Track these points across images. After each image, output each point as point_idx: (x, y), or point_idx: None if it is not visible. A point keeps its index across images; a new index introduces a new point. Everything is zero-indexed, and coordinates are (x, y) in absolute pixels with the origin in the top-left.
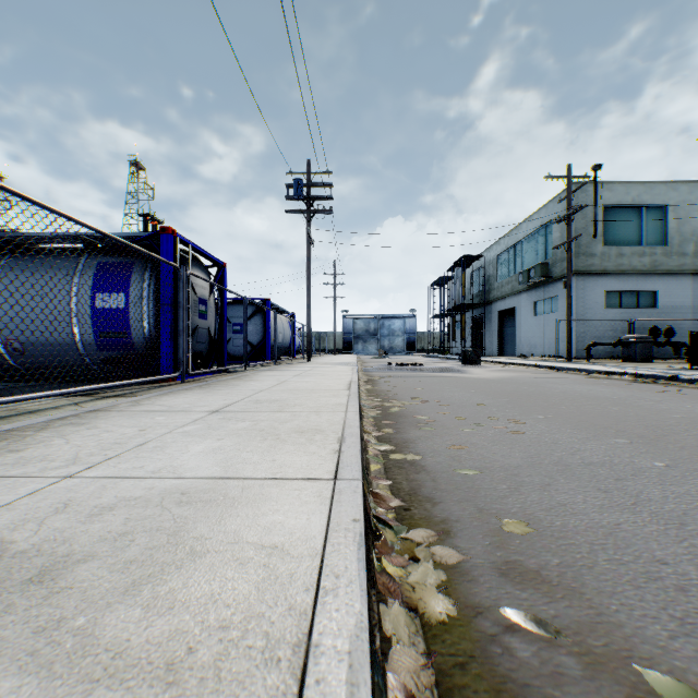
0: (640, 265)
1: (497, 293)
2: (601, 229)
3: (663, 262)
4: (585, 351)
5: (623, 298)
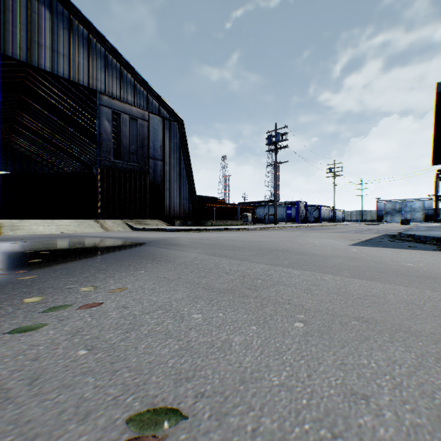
0: None
1: None
2: None
3: None
4: None
5: None
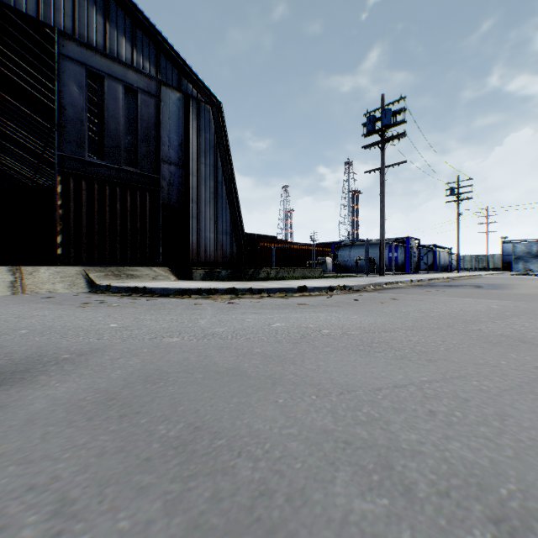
0: None
1: None
2: None
3: None
4: None
5: None
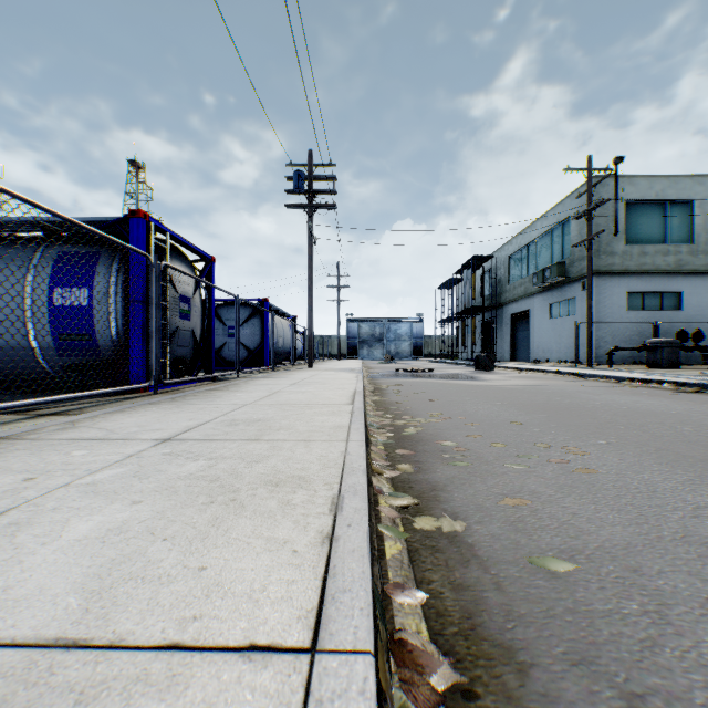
0: (664, 264)
1: (509, 296)
2: (622, 226)
3: (689, 261)
4: (605, 356)
5: (645, 299)
